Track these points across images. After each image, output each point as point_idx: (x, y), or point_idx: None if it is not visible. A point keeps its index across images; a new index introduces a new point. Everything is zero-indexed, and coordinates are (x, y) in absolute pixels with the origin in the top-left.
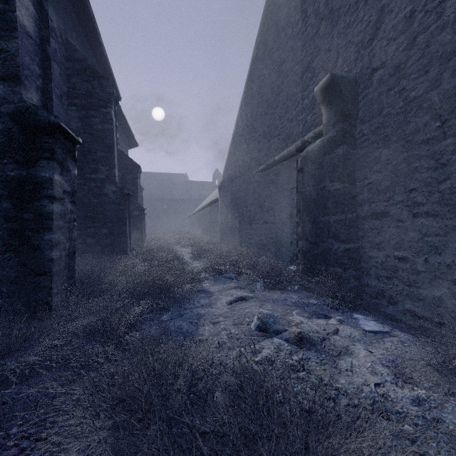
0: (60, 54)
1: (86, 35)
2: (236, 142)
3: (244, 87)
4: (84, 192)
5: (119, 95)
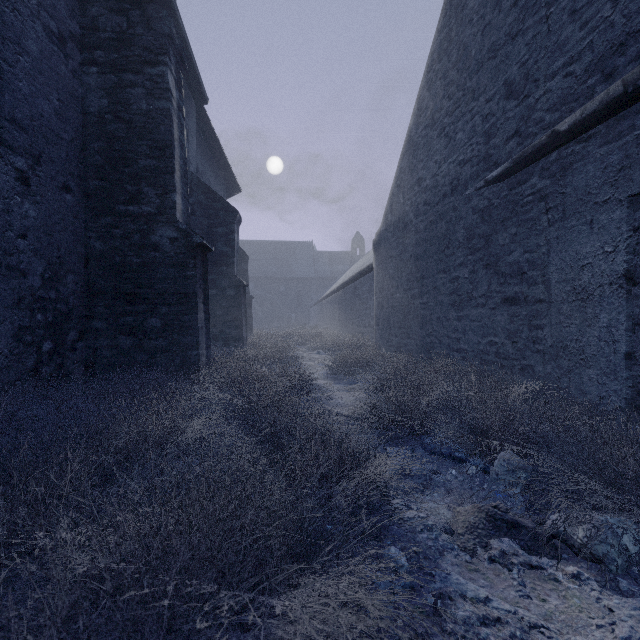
0: None
1: None
2: (416, 146)
3: (439, 20)
4: (114, 241)
5: (204, 93)
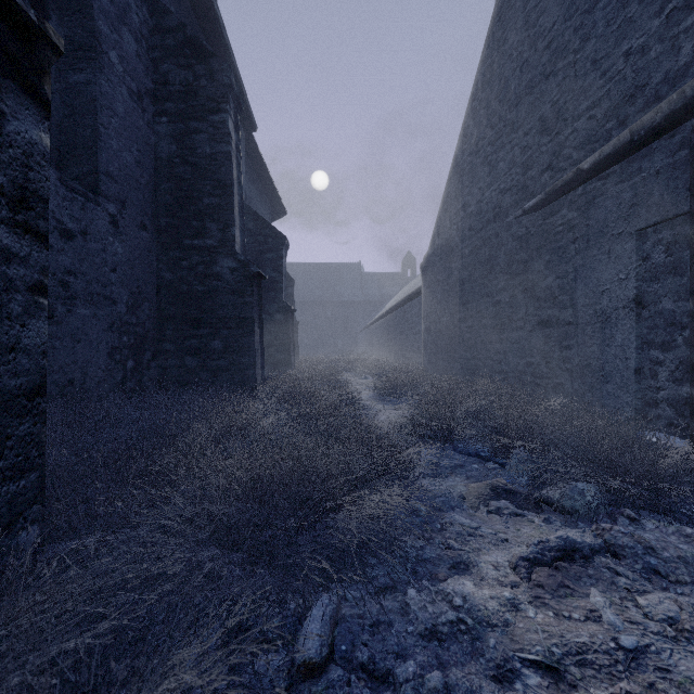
0: (138, 17)
1: (193, 2)
2: (461, 171)
3: (483, 51)
4: (181, 272)
5: (253, 121)
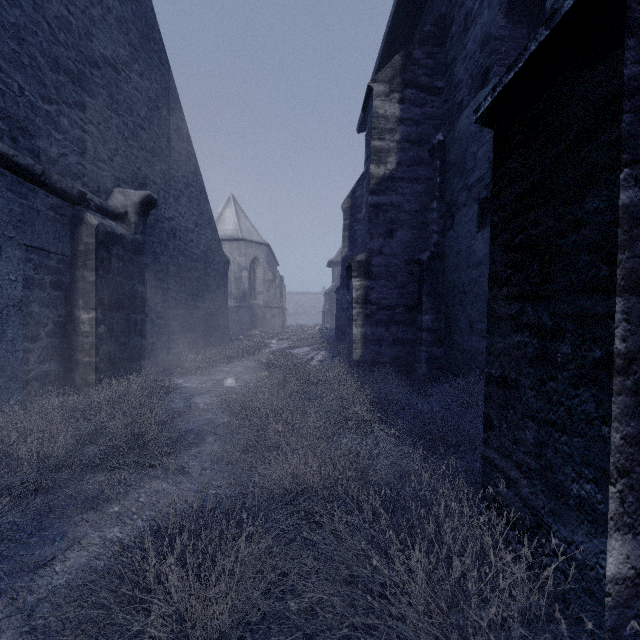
0: None
1: None
2: None
3: None
4: None
5: None
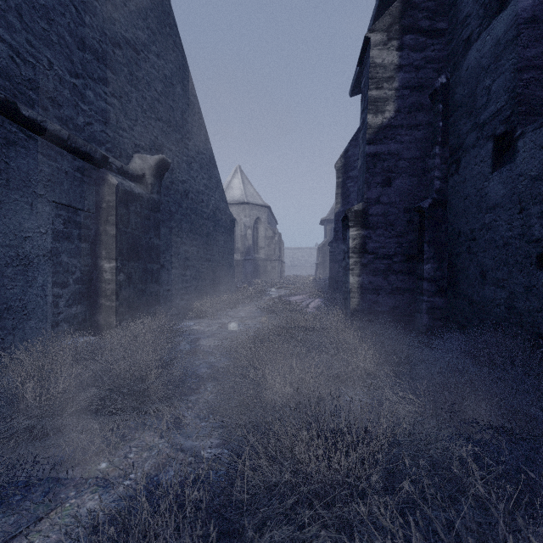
0: None
1: None
2: None
3: None
4: None
5: None
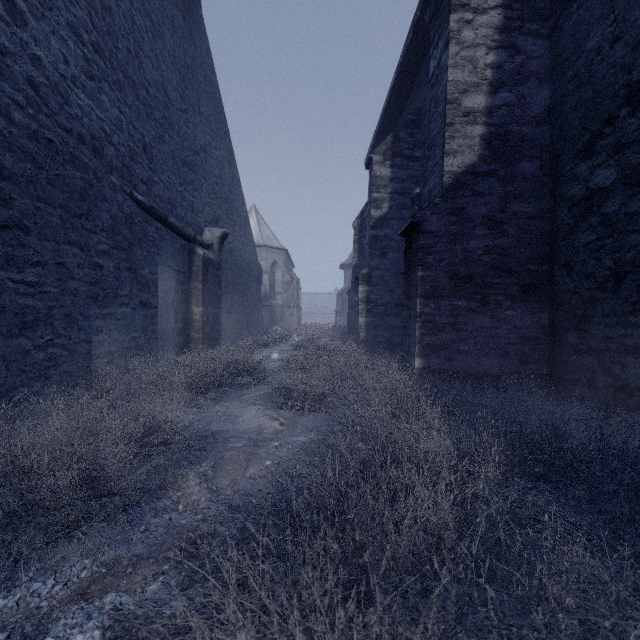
0: None
1: None
2: None
3: None
4: None
5: None
